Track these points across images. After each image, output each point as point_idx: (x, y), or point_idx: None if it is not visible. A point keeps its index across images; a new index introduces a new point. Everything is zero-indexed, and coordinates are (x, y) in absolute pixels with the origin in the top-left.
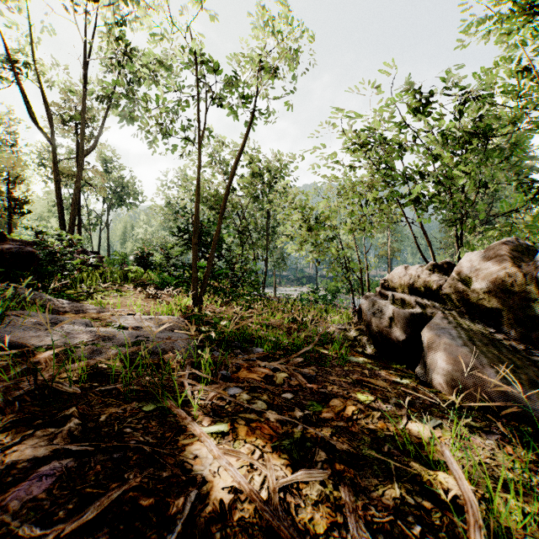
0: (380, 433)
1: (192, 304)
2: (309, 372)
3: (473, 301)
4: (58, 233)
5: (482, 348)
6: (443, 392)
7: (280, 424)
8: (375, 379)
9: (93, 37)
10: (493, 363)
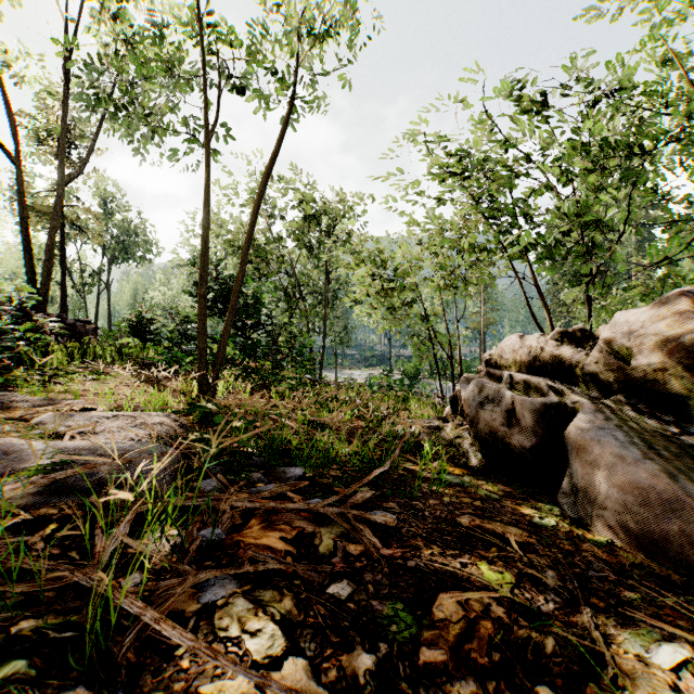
0: None
1: (198, 392)
2: (385, 521)
3: (636, 383)
4: None
5: (674, 462)
6: (618, 543)
7: None
8: (499, 521)
9: (79, 16)
10: None
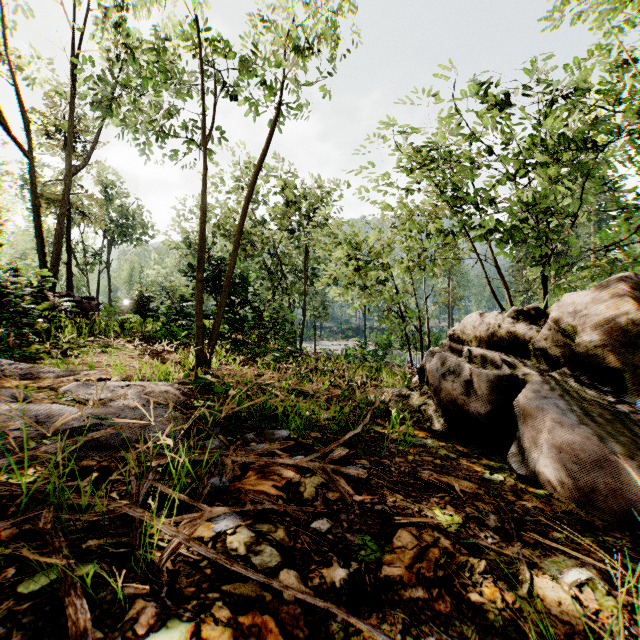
0: (493, 614)
1: (196, 364)
2: (357, 474)
3: (579, 358)
4: (13, 267)
5: (606, 427)
6: (555, 495)
7: (301, 608)
8: (455, 476)
9: (84, 24)
10: (630, 451)
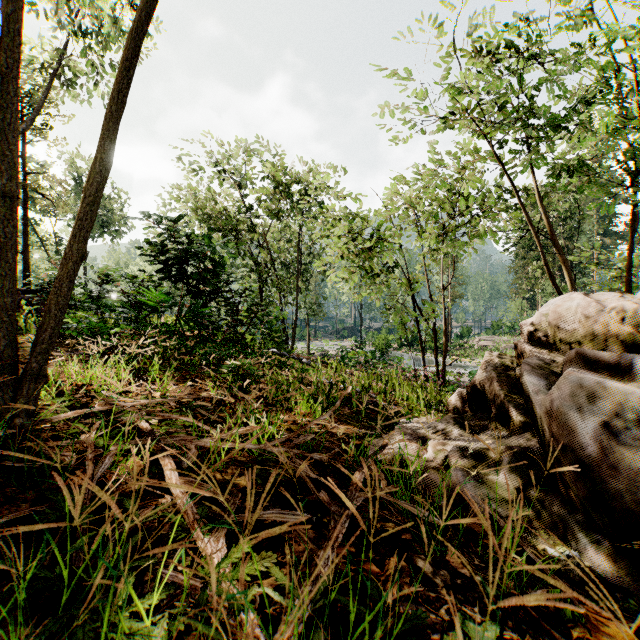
0: None
1: None
2: None
3: None
4: None
5: None
6: None
7: None
8: None
9: None
10: None
